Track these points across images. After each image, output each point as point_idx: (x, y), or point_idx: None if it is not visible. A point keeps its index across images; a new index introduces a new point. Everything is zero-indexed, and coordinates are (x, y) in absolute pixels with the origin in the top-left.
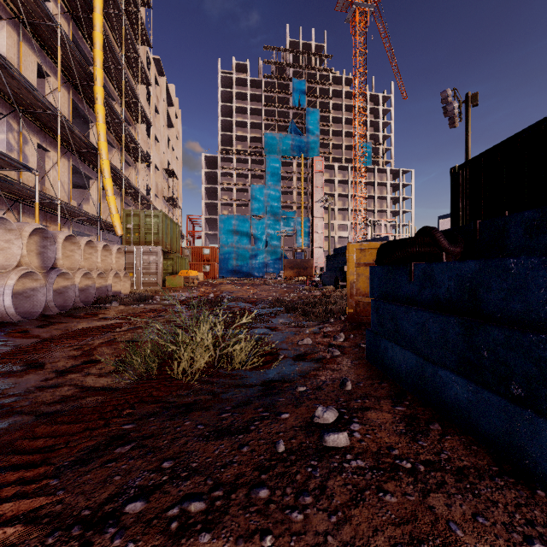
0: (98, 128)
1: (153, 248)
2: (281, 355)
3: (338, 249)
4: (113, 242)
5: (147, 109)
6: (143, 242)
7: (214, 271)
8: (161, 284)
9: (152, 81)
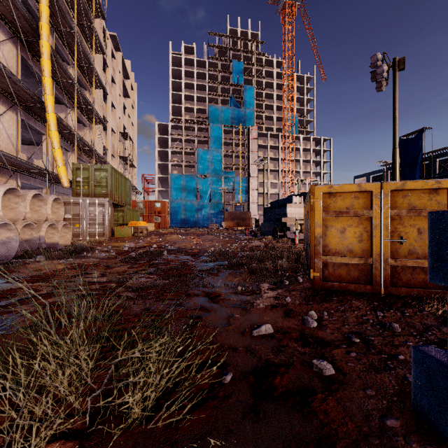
0: (44, 82)
1: (99, 199)
2: (228, 376)
3: (274, 202)
4: (68, 195)
5: (103, 78)
6: (92, 194)
7: (165, 222)
8: (109, 234)
9: (108, 54)
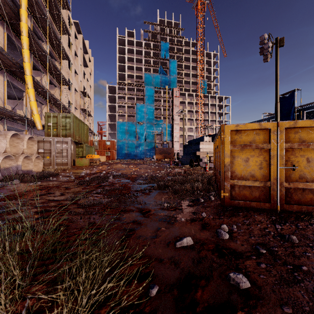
0: (23, 52)
1: (64, 138)
2: (154, 290)
3: (191, 141)
4: (42, 136)
5: (69, 52)
6: (59, 135)
7: (113, 155)
8: (71, 164)
9: (72, 35)
